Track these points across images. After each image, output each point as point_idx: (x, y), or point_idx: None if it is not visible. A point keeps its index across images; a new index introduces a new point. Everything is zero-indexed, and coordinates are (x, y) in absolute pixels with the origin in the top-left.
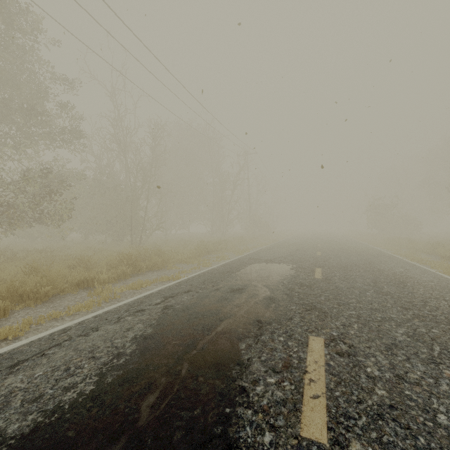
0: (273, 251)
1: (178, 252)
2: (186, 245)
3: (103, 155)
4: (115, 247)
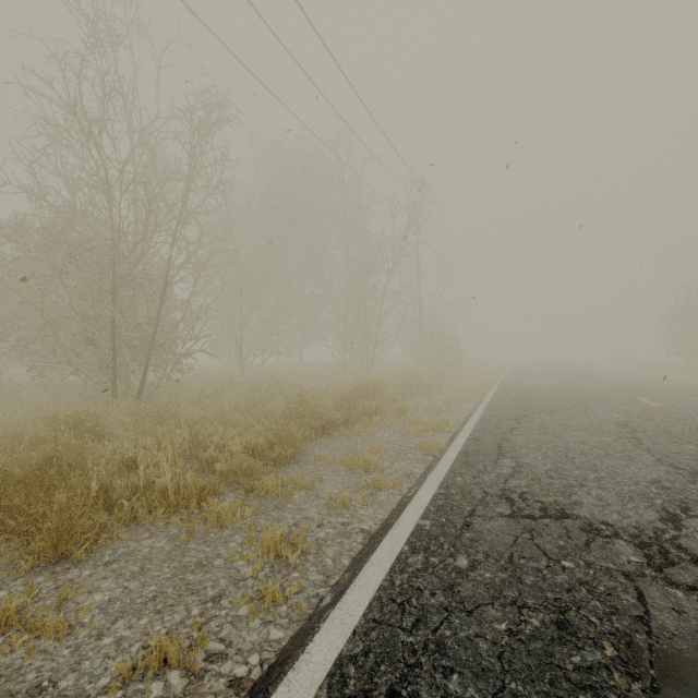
0: (546, 431)
1: (212, 434)
2: (264, 398)
3: (73, 172)
4: (78, 402)
